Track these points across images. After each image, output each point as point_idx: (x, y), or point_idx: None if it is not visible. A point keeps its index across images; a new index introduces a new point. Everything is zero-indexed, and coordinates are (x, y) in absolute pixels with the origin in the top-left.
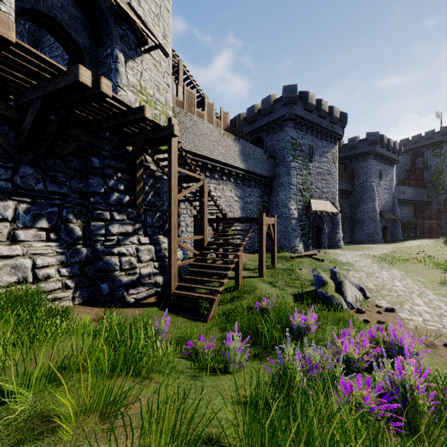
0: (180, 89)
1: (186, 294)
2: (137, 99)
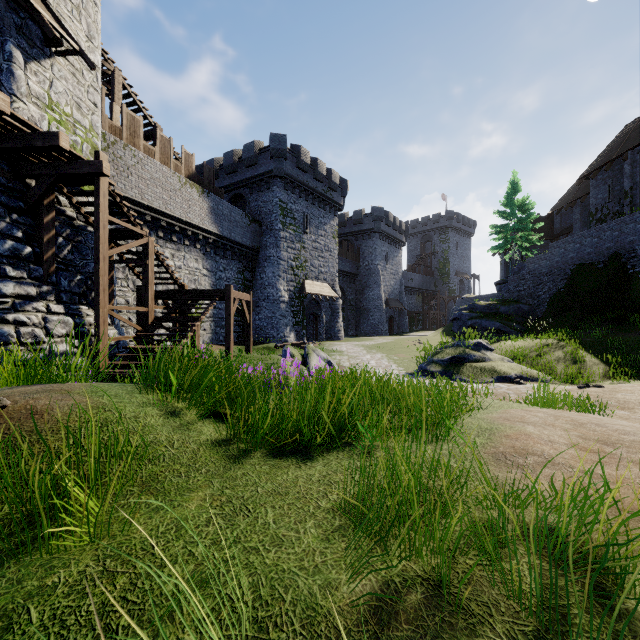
0: (117, 108)
1: (120, 372)
2: (44, 116)
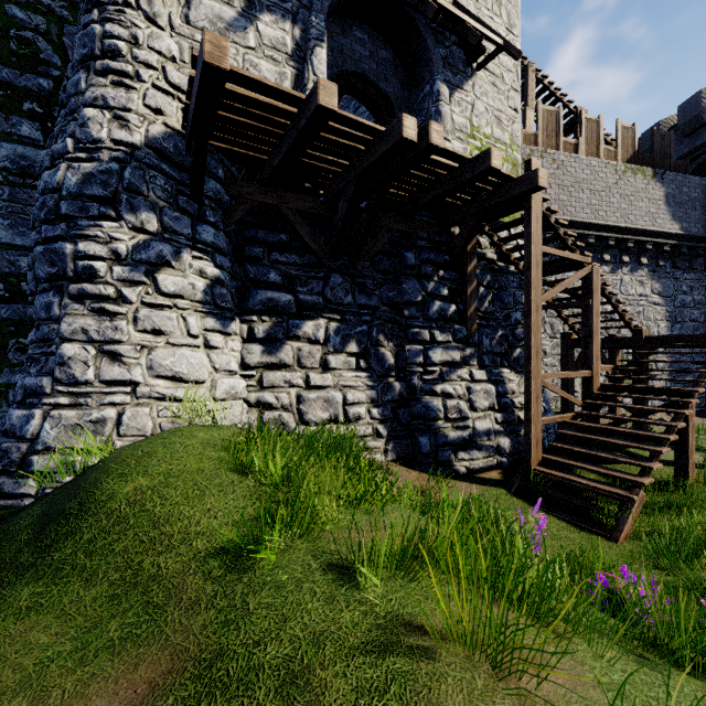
0: (530, 113)
1: (561, 477)
2: (466, 149)
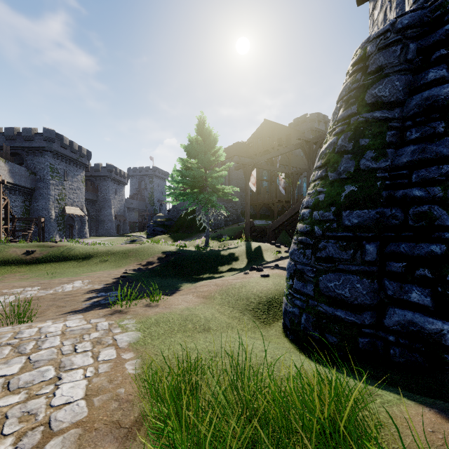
0: None
1: None
2: None
